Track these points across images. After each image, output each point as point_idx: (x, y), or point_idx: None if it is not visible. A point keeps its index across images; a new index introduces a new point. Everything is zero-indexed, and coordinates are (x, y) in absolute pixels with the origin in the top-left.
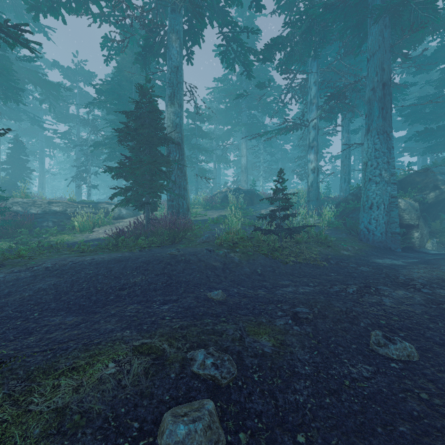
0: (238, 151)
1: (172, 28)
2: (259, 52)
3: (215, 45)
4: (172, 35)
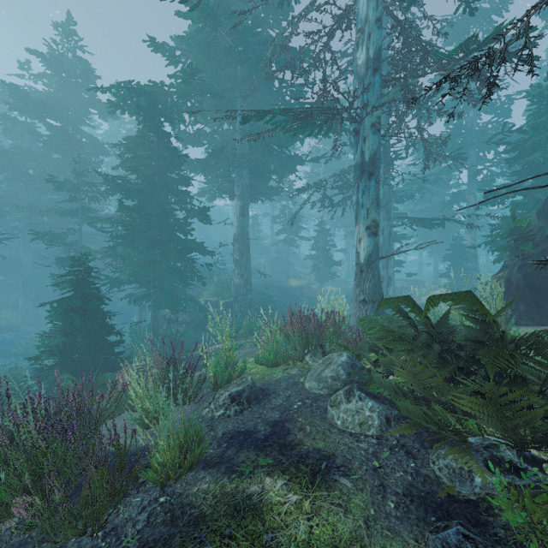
0: None
1: (470, 192)
2: None
3: None
4: (470, 195)
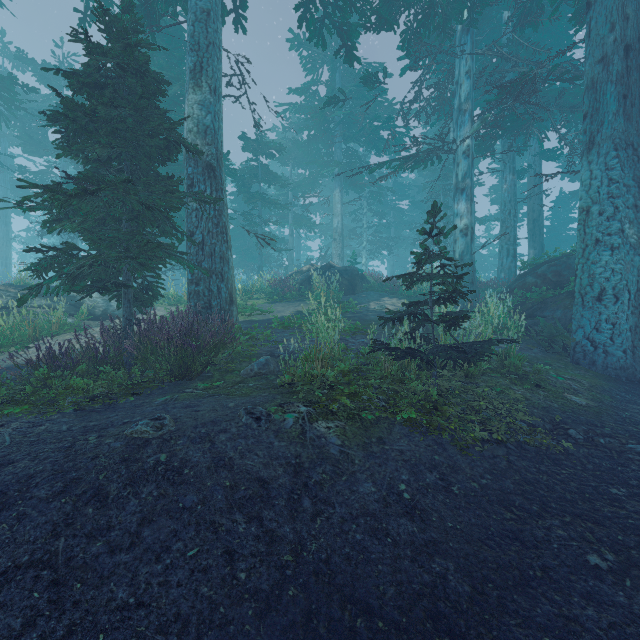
0: (328, 212)
1: None
2: (369, 3)
3: (290, 30)
4: None
